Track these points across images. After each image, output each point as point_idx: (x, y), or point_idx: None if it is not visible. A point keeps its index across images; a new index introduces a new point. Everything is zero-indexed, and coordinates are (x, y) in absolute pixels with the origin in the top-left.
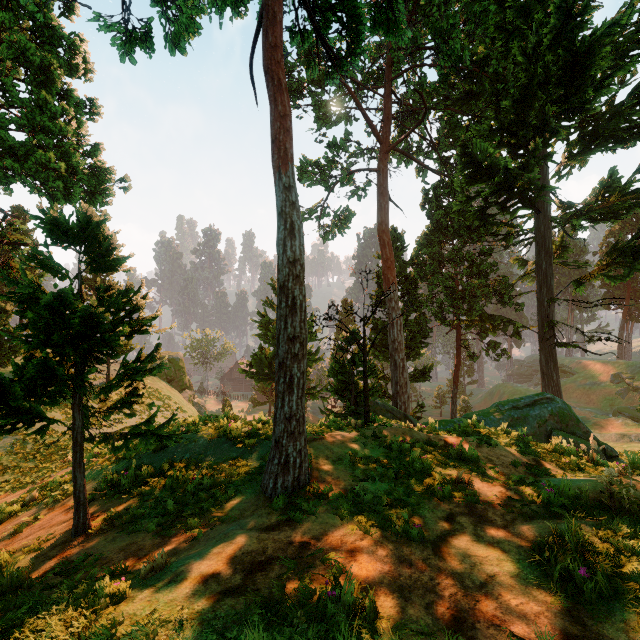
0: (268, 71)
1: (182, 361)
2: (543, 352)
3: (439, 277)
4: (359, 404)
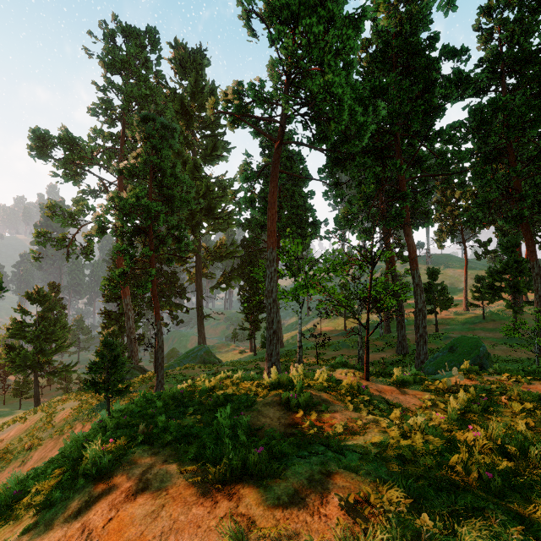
0: (155, 296)
1: None
2: (199, 320)
3: None
4: None
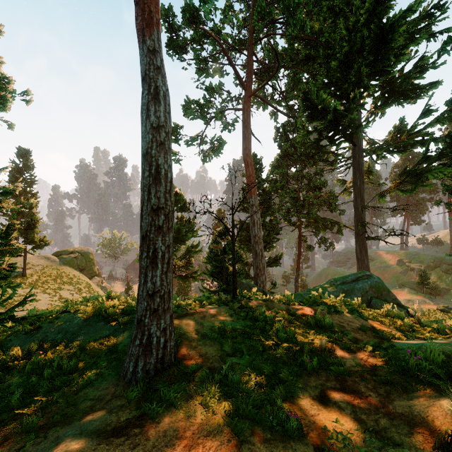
0: None
1: (92, 254)
2: (358, 244)
3: (287, 190)
4: (229, 284)
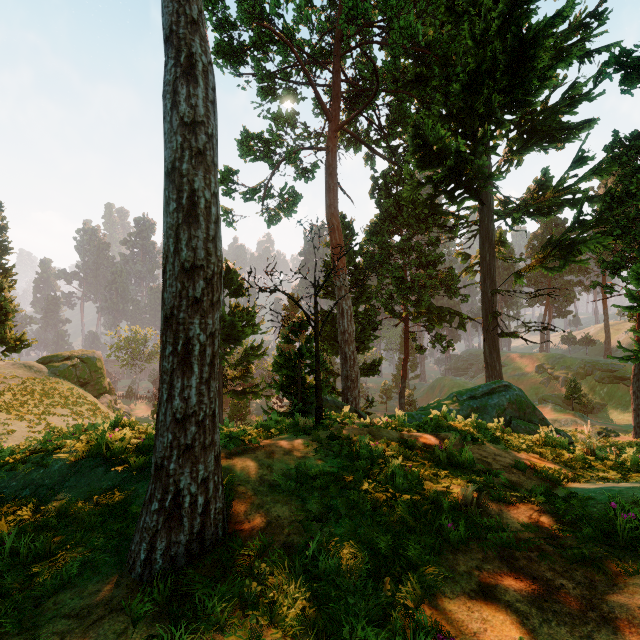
0: None
1: (100, 361)
2: (487, 343)
3: (388, 267)
4: (307, 401)
